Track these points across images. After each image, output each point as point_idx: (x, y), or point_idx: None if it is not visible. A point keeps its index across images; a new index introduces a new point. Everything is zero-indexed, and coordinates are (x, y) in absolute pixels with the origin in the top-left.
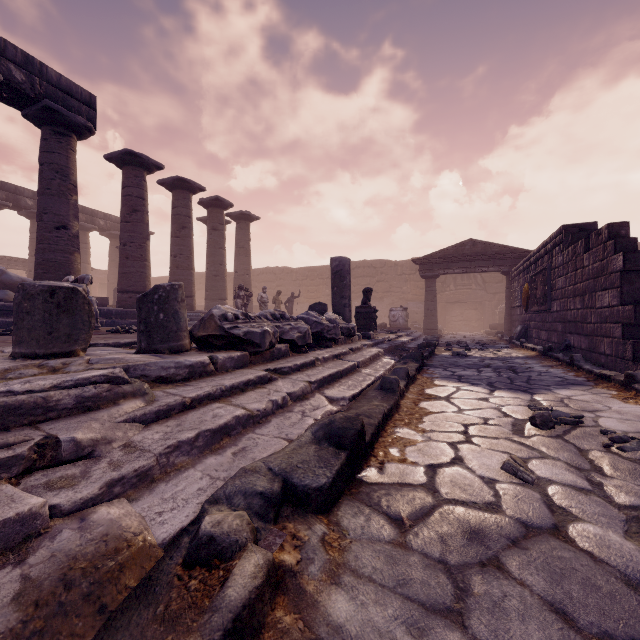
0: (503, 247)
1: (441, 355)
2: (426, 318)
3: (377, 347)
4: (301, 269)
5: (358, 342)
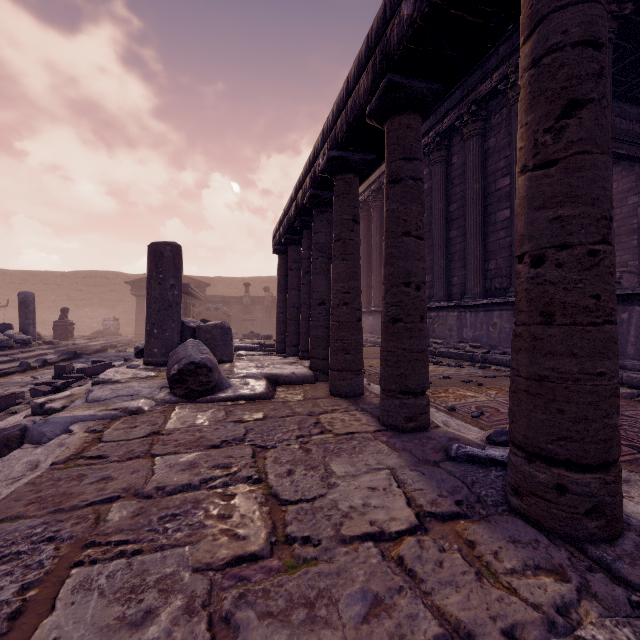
0: (191, 279)
1: (108, 352)
2: (136, 326)
3: (53, 350)
4: (18, 272)
5: (36, 347)
